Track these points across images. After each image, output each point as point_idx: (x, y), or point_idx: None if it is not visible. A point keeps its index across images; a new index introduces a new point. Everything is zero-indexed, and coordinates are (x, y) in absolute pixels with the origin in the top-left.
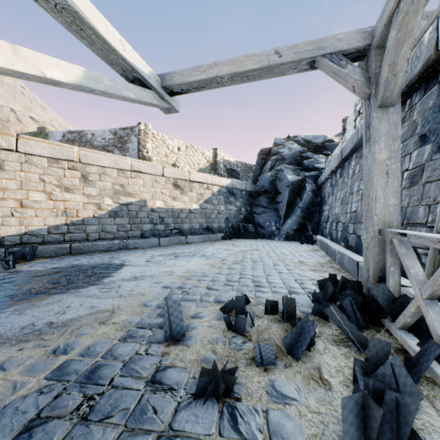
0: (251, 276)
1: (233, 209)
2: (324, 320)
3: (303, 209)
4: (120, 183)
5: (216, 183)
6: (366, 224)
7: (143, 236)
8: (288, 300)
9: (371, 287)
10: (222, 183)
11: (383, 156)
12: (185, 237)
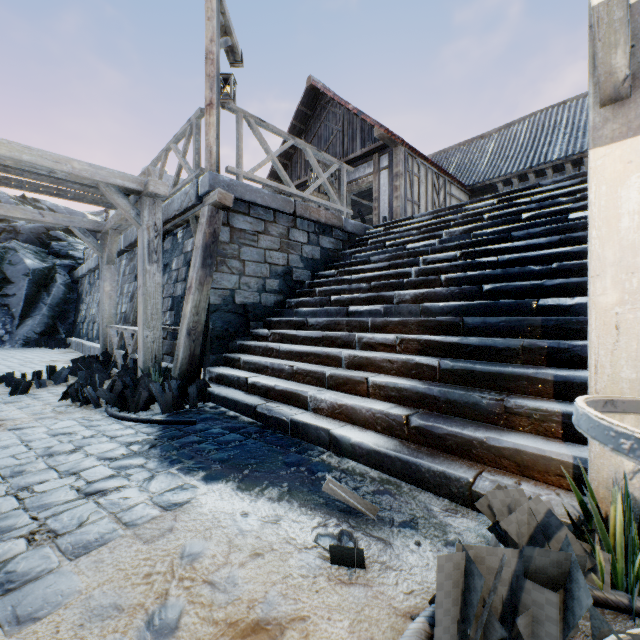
0: (0, 372)
1: None
2: (76, 376)
3: (53, 306)
4: None
5: None
6: (101, 323)
7: None
8: (51, 367)
9: (101, 353)
10: None
11: (109, 289)
12: None
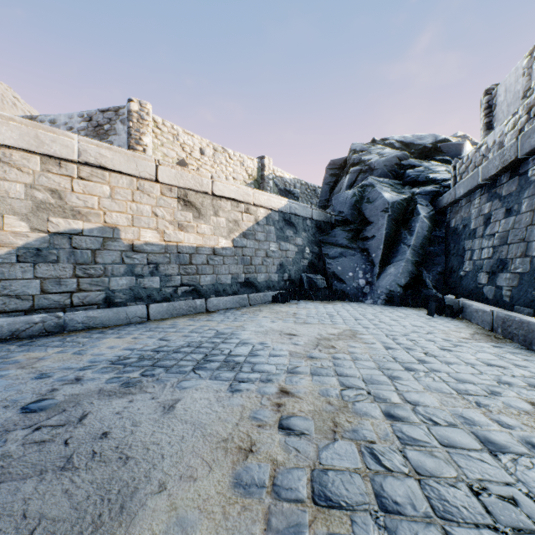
0: None
1: (291, 249)
2: None
3: (416, 248)
4: (50, 188)
5: (263, 204)
6: None
7: (110, 302)
8: None
9: None
10: (273, 205)
11: None
12: (205, 300)
